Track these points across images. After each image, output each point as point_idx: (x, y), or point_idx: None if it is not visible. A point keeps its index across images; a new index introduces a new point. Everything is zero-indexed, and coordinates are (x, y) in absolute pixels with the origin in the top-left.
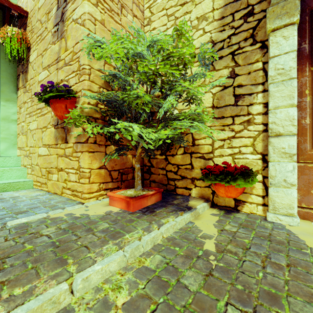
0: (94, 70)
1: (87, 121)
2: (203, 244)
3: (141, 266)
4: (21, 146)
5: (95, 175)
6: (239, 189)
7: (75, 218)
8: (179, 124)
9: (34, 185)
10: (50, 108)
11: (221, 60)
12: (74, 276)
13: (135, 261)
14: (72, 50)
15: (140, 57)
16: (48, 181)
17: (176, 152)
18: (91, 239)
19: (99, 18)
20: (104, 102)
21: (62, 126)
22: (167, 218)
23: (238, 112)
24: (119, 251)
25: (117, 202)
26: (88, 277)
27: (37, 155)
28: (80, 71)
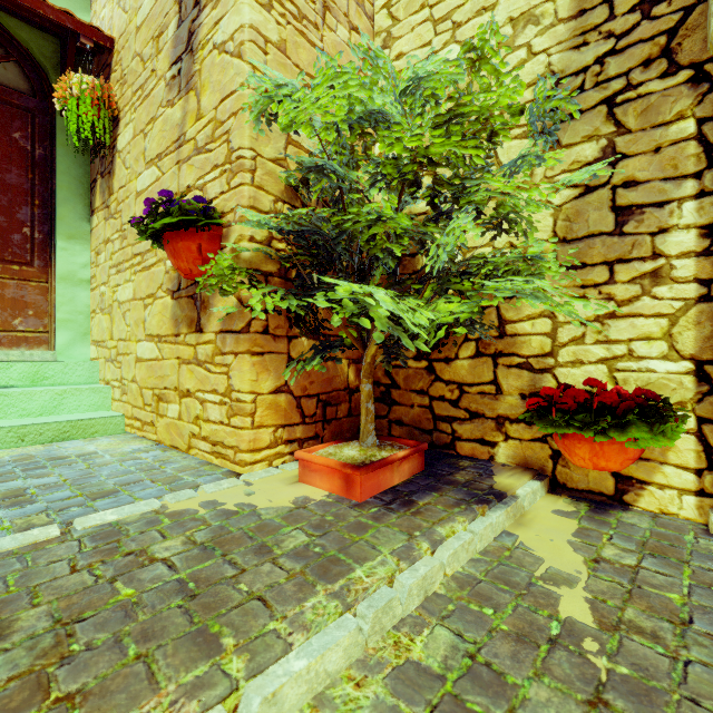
0: (264, 160)
1: (250, 281)
2: (555, 600)
3: (402, 659)
4: (99, 339)
5: (265, 408)
6: (632, 450)
7: (225, 516)
8: (491, 288)
9: (128, 426)
10: (162, 252)
11: (577, 120)
12: (241, 687)
13: (384, 643)
14: (212, 116)
15: (376, 123)
16: (157, 418)
17: (457, 353)
18: (272, 577)
19: (275, 37)
20: (286, 236)
21: (189, 294)
22: (451, 523)
23: (625, 251)
24: (344, 617)
25: (320, 476)
26: (277, 692)
27: (135, 359)
28: (232, 163)
